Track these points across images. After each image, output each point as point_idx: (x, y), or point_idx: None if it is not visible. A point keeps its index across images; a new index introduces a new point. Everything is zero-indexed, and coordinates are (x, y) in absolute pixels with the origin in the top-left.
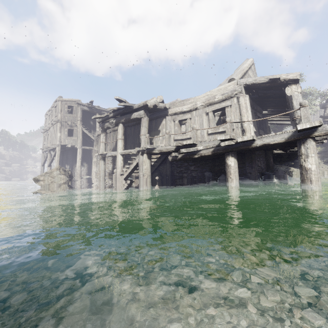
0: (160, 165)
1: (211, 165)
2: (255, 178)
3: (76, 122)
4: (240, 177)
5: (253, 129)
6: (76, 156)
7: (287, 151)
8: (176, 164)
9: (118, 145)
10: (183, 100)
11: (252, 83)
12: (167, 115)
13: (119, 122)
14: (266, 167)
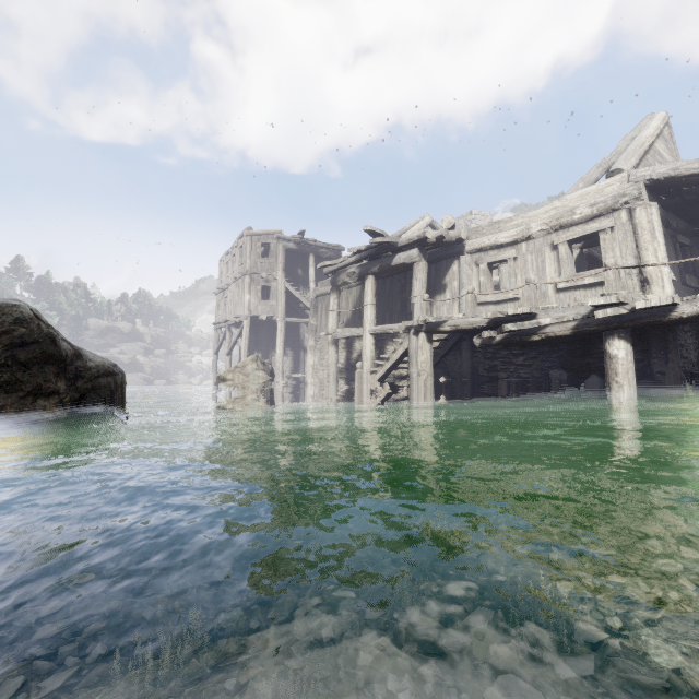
0: (446, 354)
1: (564, 356)
2: (675, 383)
3: (275, 273)
4: (637, 381)
5: (669, 278)
6: (274, 335)
7: None
8: (483, 352)
9: (365, 316)
10: (499, 222)
11: (668, 176)
12: (463, 252)
13: (368, 272)
14: None
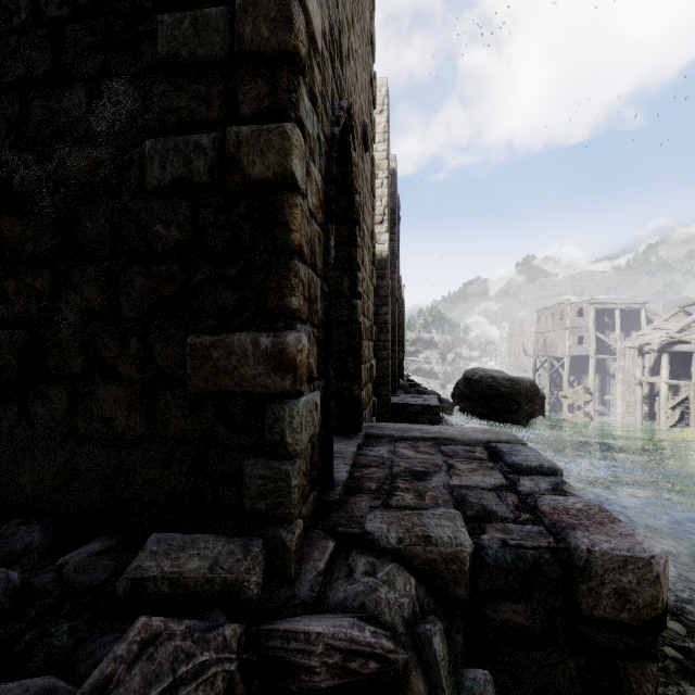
0: None
1: None
2: None
3: (587, 326)
4: None
5: None
6: (584, 365)
7: None
8: None
9: (661, 374)
10: None
11: None
12: None
13: (663, 351)
14: None
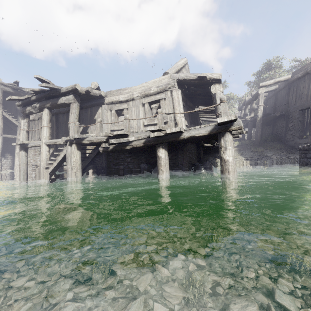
0: (95, 157)
1: (147, 157)
2: (186, 169)
3: None
4: (173, 168)
5: (184, 123)
6: None
7: (214, 144)
8: (113, 155)
9: (42, 133)
10: (120, 89)
11: (184, 78)
12: (104, 103)
13: (44, 106)
14: (197, 159)
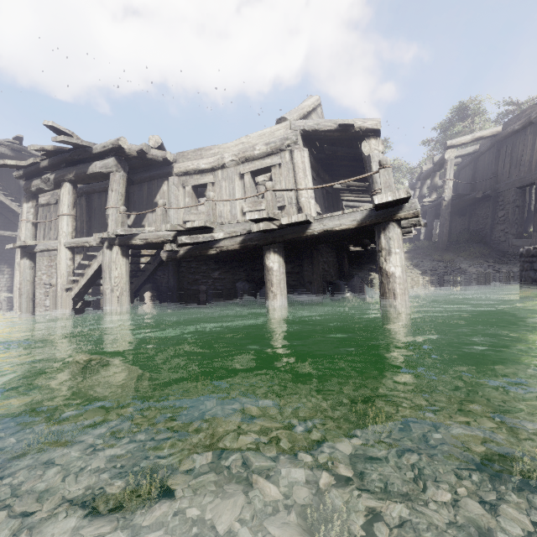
0: (156, 269)
1: (248, 270)
2: (318, 290)
3: None
4: (295, 289)
5: (315, 208)
6: None
7: (368, 248)
8: (187, 267)
9: (60, 227)
10: (201, 149)
11: (314, 129)
12: (172, 174)
13: (63, 179)
14: (338, 273)
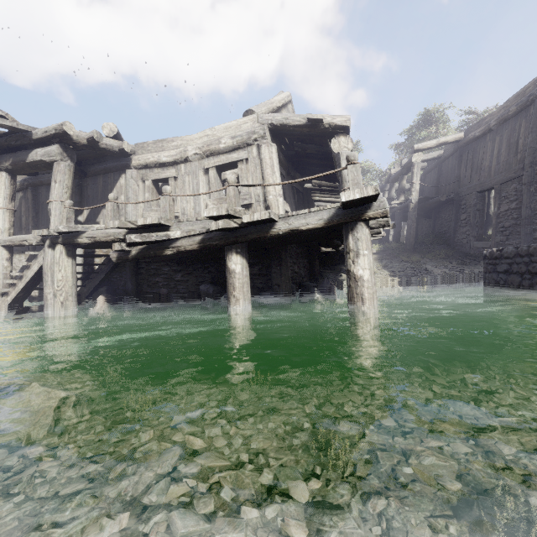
0: (112, 271)
1: (213, 271)
2: (286, 293)
3: None
4: (262, 292)
5: (283, 207)
6: None
7: (339, 249)
8: (147, 268)
9: None
10: (162, 140)
11: (282, 123)
12: (130, 166)
13: None
14: (309, 274)
